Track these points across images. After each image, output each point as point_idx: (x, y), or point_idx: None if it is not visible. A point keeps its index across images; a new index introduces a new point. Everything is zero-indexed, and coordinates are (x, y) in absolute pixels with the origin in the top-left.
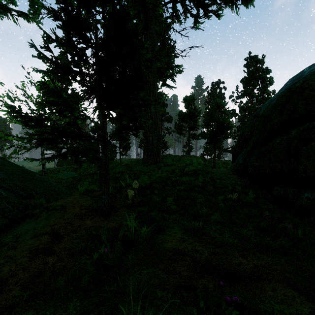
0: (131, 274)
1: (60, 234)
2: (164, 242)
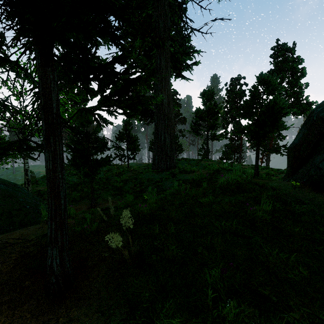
0: None
1: None
2: None
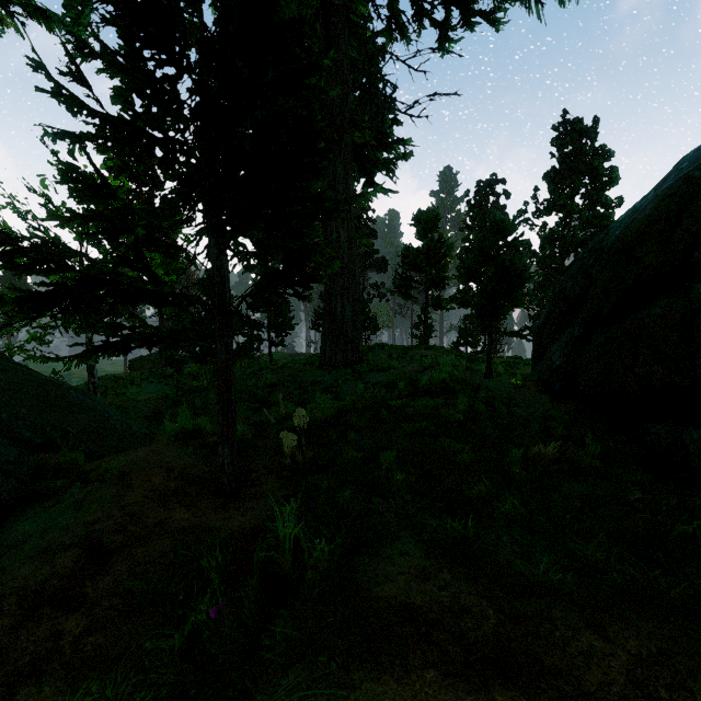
0: (280, 698)
1: (106, 548)
2: (375, 581)
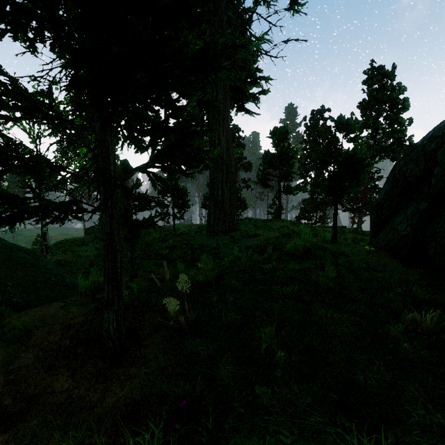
0: None
1: None
2: None
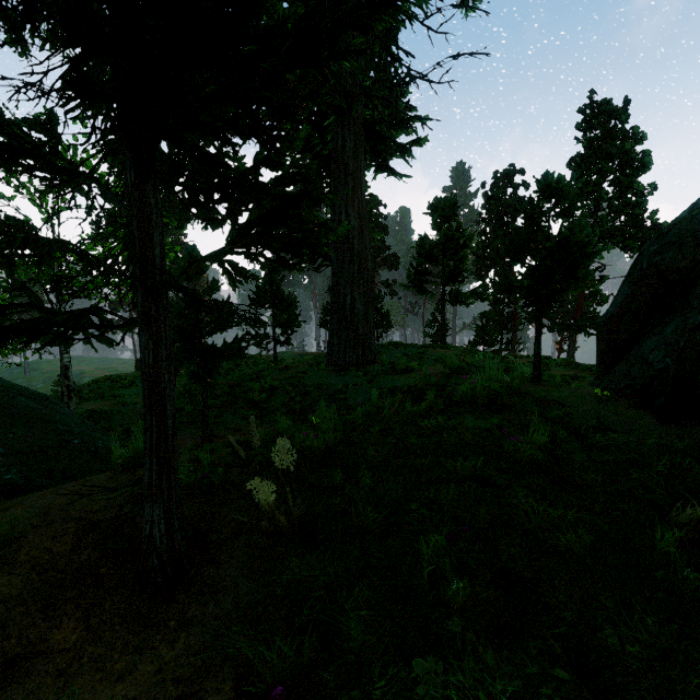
0: None
1: None
2: None
